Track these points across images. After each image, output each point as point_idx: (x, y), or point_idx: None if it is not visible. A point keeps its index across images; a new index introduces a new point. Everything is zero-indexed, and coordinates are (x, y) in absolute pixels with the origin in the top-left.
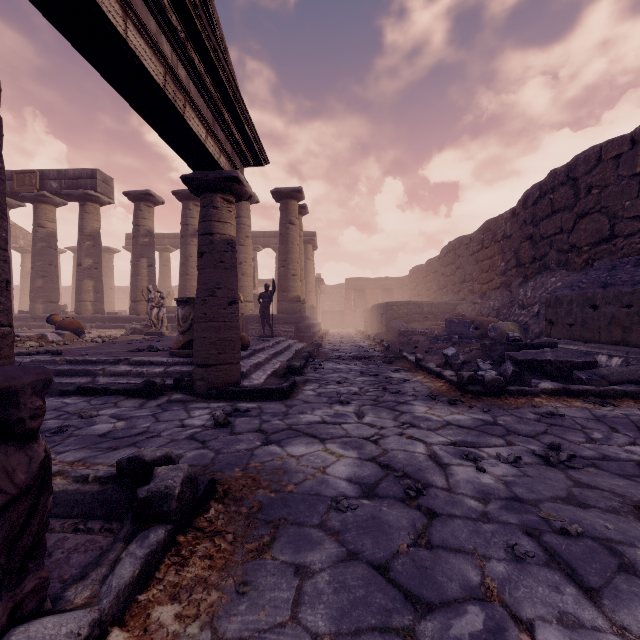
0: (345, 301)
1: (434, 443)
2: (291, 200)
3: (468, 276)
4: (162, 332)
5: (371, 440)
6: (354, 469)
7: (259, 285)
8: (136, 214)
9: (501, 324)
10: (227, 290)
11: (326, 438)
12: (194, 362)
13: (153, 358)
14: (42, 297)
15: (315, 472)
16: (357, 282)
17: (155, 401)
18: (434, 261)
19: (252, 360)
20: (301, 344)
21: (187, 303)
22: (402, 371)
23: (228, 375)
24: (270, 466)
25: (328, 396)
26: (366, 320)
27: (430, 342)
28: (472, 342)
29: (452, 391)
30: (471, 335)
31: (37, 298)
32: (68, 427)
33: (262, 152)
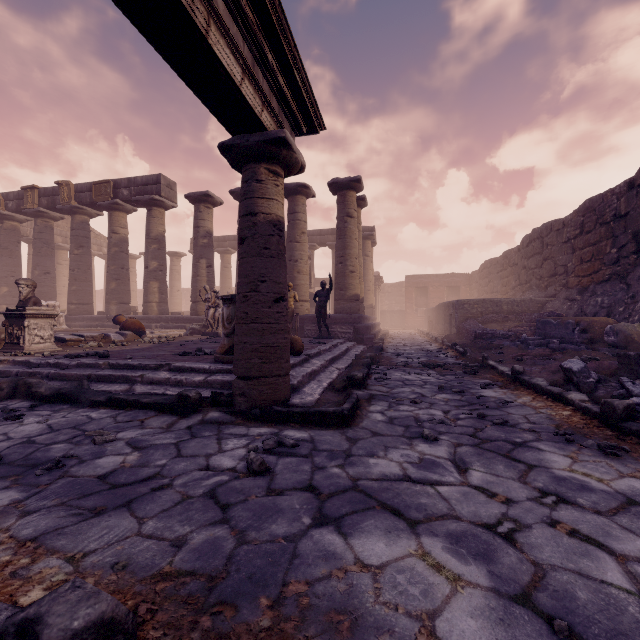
0: (406, 300)
1: (630, 555)
2: (349, 191)
3: (560, 268)
4: (218, 333)
5: (500, 533)
6: (496, 633)
7: (316, 285)
8: (196, 216)
9: (624, 326)
10: (273, 283)
11: (417, 519)
12: (234, 373)
13: (195, 364)
14: (115, 299)
15: (414, 632)
16: (419, 279)
17: (187, 420)
18: (512, 253)
19: (305, 368)
20: (360, 347)
21: (232, 301)
22: (495, 387)
23: (274, 390)
24: (324, 598)
25: (404, 424)
26: (430, 320)
27: (518, 347)
28: (580, 348)
29: (594, 427)
30: (577, 339)
31: (111, 300)
32: (70, 458)
33: (316, 113)
